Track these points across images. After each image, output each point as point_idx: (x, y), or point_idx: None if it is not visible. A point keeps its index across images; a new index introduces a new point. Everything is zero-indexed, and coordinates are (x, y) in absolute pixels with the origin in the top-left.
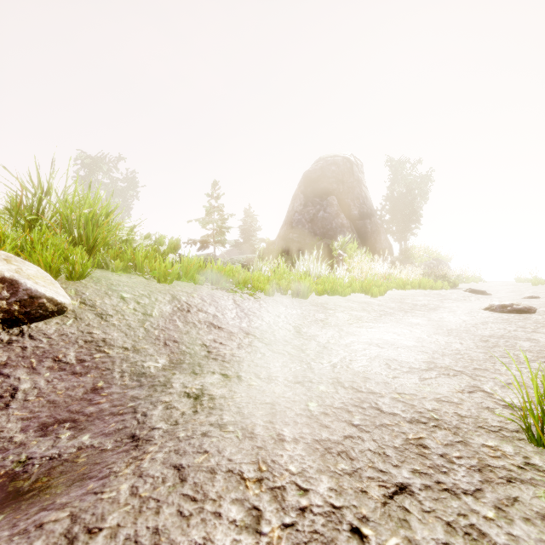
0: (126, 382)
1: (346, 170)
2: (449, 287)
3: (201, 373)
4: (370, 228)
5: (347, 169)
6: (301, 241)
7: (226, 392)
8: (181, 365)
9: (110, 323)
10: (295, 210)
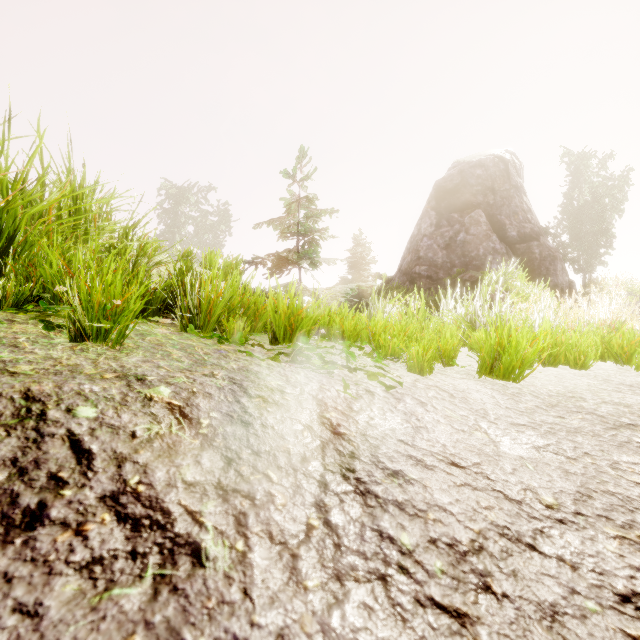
0: None
1: (498, 174)
2: None
3: None
4: (538, 254)
5: (499, 172)
6: (433, 275)
7: None
8: None
9: None
10: (424, 234)
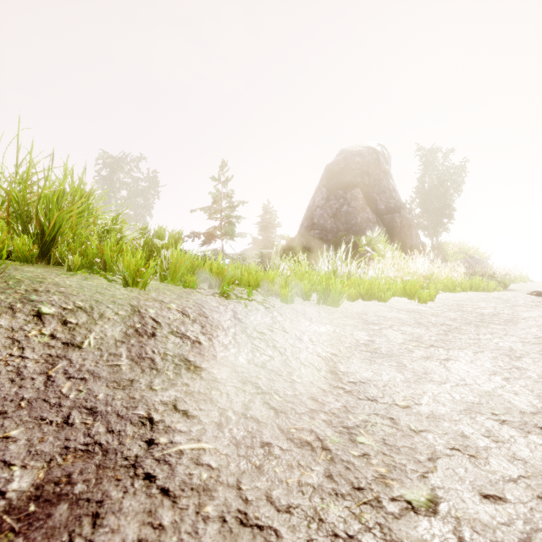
0: None
1: (371, 161)
2: (502, 288)
3: None
4: (399, 223)
5: (372, 160)
6: (323, 237)
7: None
8: (53, 510)
9: None
10: (317, 205)
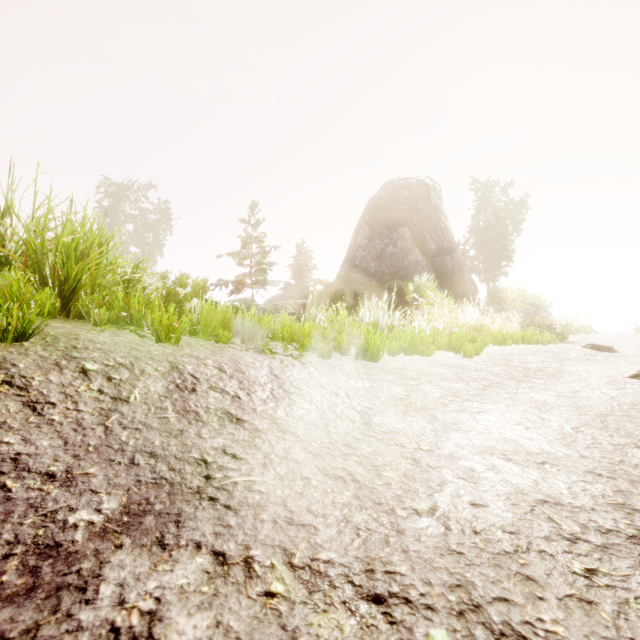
0: (5, 577)
1: (420, 196)
2: (558, 341)
3: (174, 545)
4: (451, 266)
5: (422, 195)
6: (366, 282)
7: (205, 631)
8: (143, 520)
9: (45, 419)
10: (359, 245)
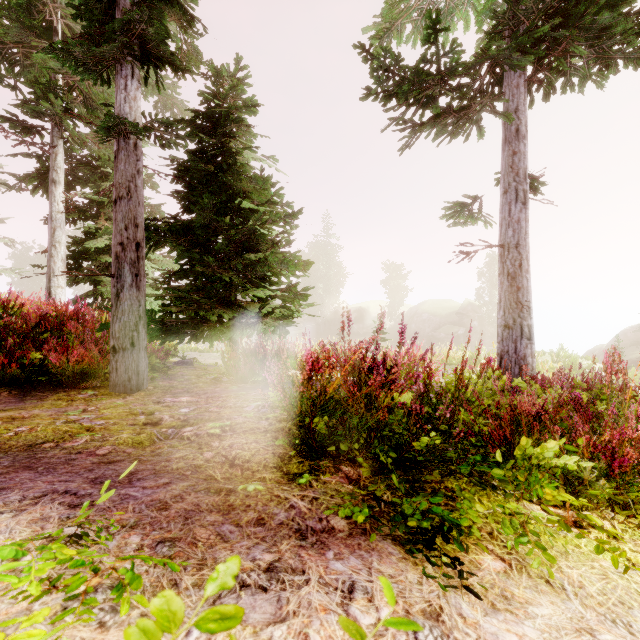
0: None
1: None
2: None
3: None
4: None
5: None
6: None
7: None
8: None
9: None
10: None
